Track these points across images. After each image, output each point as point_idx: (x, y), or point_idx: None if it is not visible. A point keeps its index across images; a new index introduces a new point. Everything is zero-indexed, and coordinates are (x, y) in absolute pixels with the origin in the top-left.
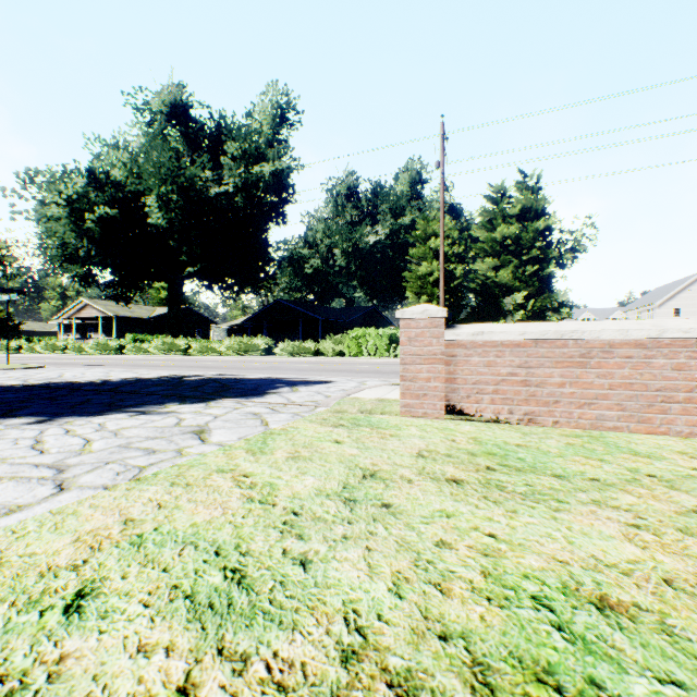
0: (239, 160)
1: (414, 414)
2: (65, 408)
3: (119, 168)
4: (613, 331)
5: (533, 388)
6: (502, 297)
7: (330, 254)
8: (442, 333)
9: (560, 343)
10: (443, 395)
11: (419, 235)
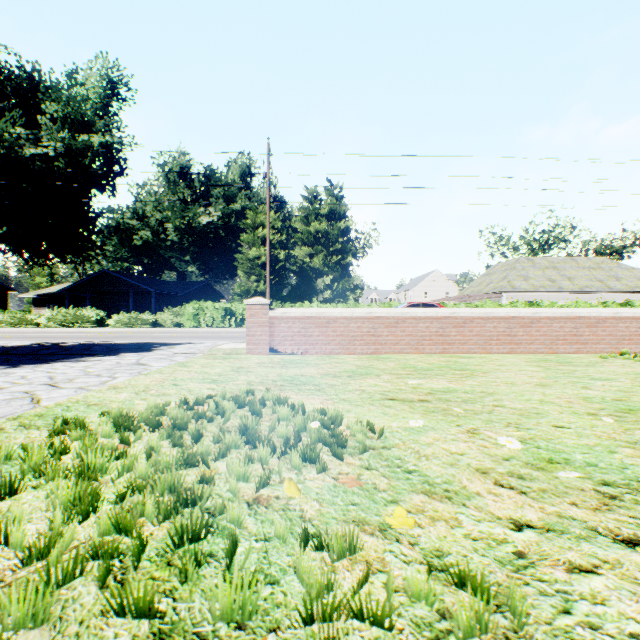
0: (60, 122)
1: (254, 353)
2: (6, 362)
3: None
4: (337, 313)
5: (308, 338)
6: (316, 279)
7: (162, 228)
8: (268, 312)
9: (318, 318)
10: (268, 343)
11: (250, 224)
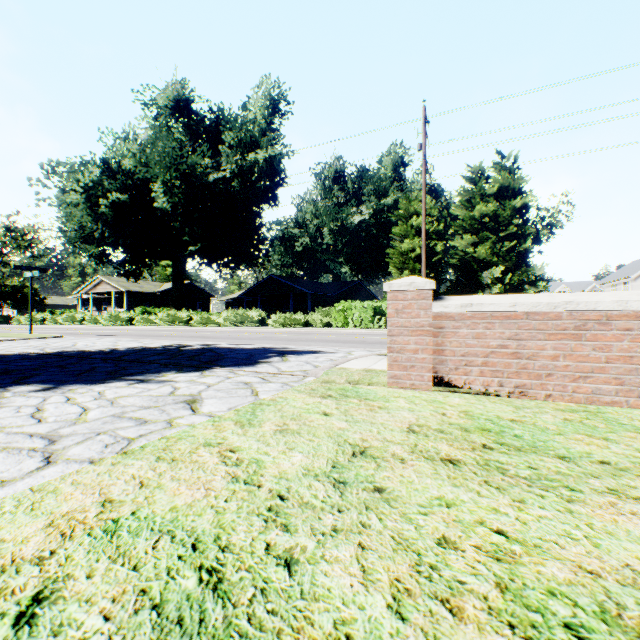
0: (235, 148)
1: (401, 385)
2: (71, 376)
3: (129, 158)
4: (611, 302)
5: (524, 360)
6: (480, 272)
7: (318, 233)
8: (430, 305)
9: (553, 315)
10: (431, 367)
11: (402, 214)
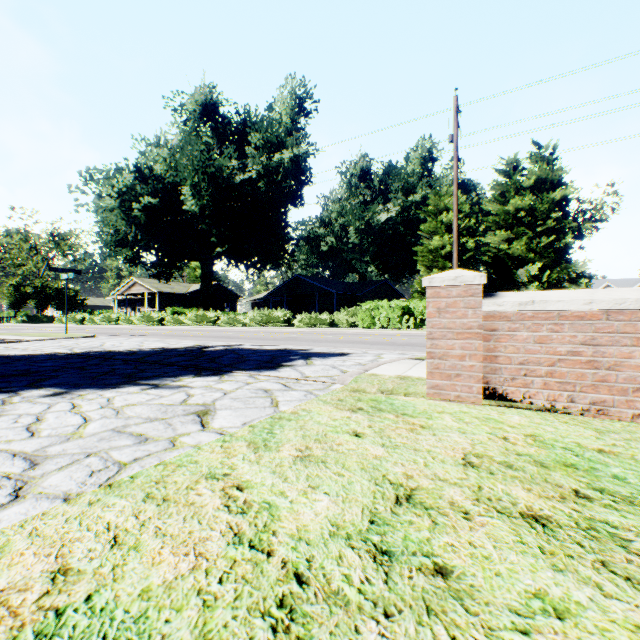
0: (261, 149)
1: (444, 397)
2: (87, 379)
3: (160, 163)
4: None
5: (603, 371)
6: (515, 269)
7: (344, 232)
8: (480, 303)
9: None
10: (481, 377)
11: (431, 210)
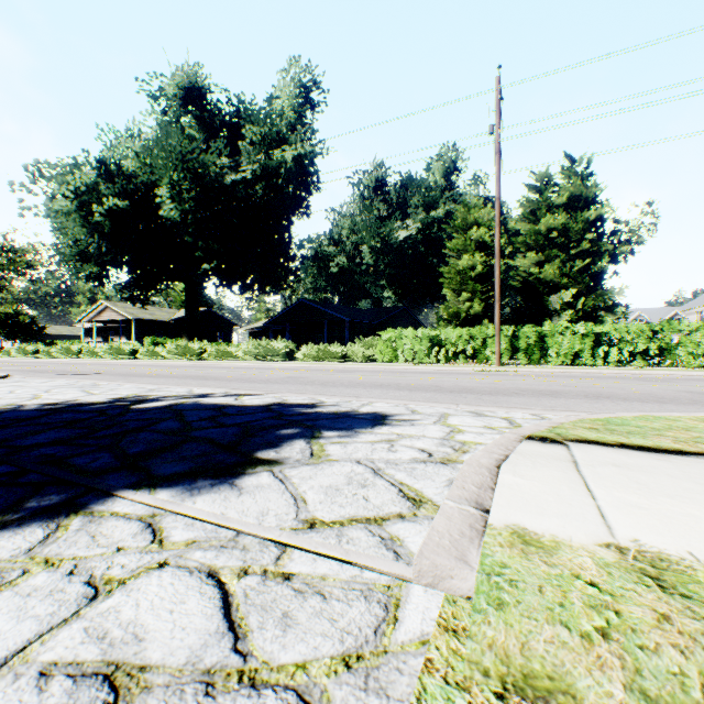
0: (258, 146)
1: None
2: None
3: (132, 159)
4: None
5: None
6: (546, 296)
7: (357, 251)
8: None
9: None
10: None
11: (459, 225)
